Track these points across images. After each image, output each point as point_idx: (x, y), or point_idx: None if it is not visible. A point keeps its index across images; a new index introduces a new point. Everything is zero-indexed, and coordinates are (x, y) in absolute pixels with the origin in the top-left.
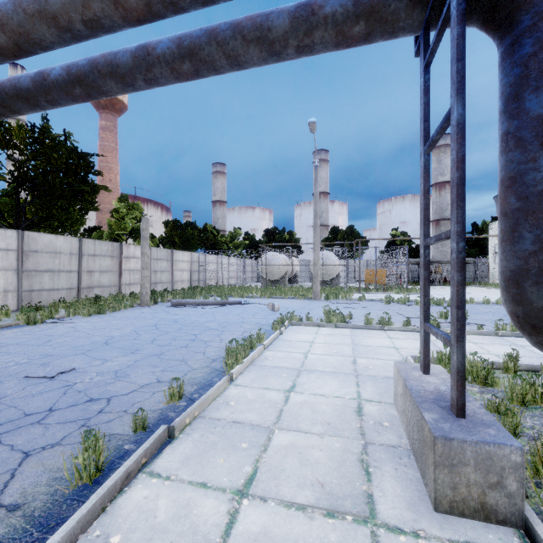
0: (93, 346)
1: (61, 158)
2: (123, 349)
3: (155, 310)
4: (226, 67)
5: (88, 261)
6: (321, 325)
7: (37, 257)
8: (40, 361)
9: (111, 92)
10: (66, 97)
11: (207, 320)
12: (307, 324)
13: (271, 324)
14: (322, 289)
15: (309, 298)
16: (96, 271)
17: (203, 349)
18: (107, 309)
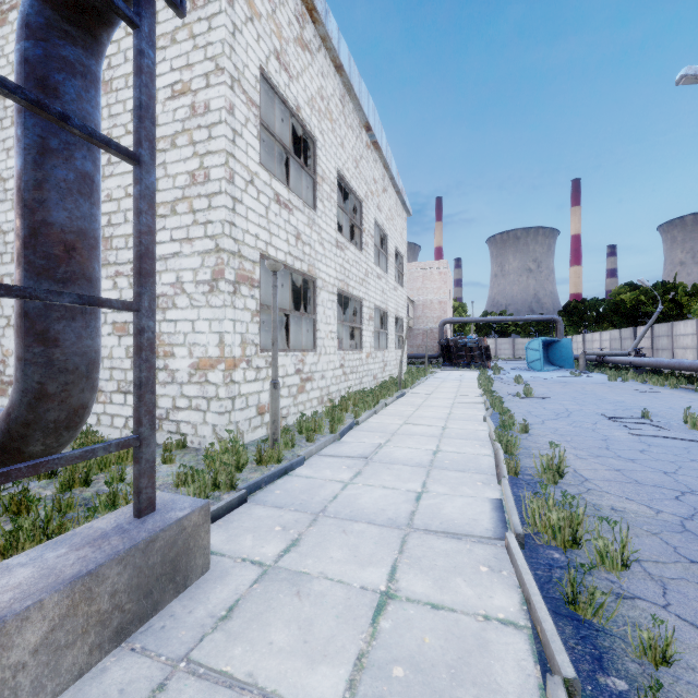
0: None
1: None
2: None
3: None
4: None
5: None
6: None
7: None
8: None
9: None
10: None
11: None
12: None
13: None
14: None
15: None
16: None
17: None
18: None
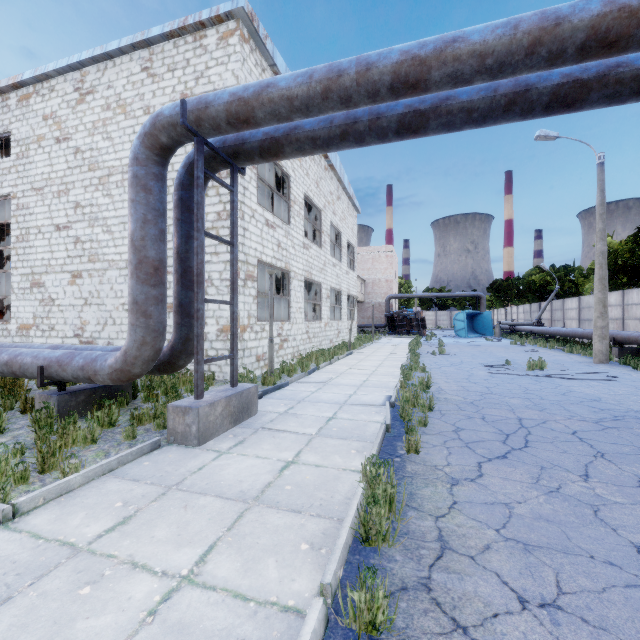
0: None
1: None
2: None
3: None
4: (363, 104)
5: None
6: None
7: None
8: None
9: (537, 69)
10: (628, 53)
11: None
12: None
13: None
14: None
15: None
16: None
17: (567, 639)
18: None
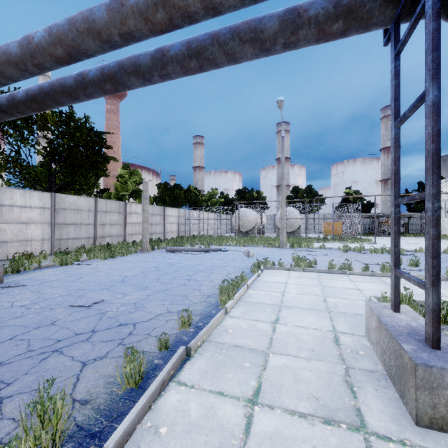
0: (113, 283)
1: (82, 136)
2: (136, 285)
3: (154, 255)
4: (224, 62)
5: (101, 216)
6: (291, 269)
7: (65, 213)
8: (76, 293)
9: (133, 86)
10: (99, 92)
11: (196, 263)
12: (279, 268)
13: (249, 268)
14: (287, 239)
15: (276, 246)
16: (107, 224)
17: (198, 287)
18: (118, 254)
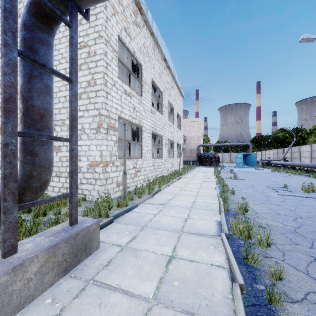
0: None
1: None
2: None
3: None
4: None
5: None
6: None
7: None
8: None
9: None
10: None
11: None
12: None
13: None
14: None
15: None
16: None
17: None
18: None
